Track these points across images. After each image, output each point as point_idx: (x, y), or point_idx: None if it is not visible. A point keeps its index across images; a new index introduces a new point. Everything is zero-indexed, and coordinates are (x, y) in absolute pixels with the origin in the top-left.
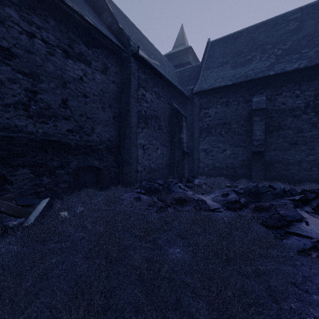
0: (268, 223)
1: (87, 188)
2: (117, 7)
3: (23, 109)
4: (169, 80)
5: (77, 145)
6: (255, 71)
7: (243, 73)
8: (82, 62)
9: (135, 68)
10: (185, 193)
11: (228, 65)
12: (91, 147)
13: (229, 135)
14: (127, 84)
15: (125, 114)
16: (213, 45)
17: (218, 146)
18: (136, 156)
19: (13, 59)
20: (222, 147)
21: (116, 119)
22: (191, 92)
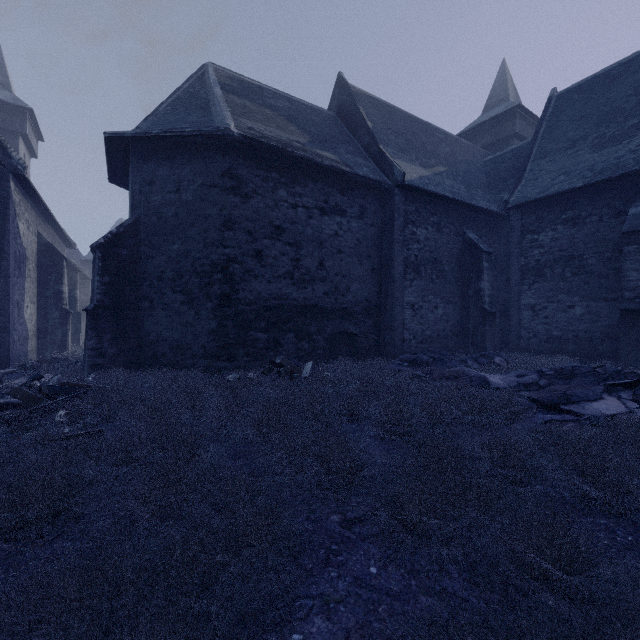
0: (544, 400)
1: (342, 357)
2: (378, 102)
3: (289, 278)
4: (457, 200)
5: (332, 308)
6: (638, 153)
7: (612, 160)
8: (337, 214)
9: (401, 201)
10: (462, 368)
11: (584, 143)
12: (347, 310)
13: (579, 280)
14: (389, 225)
15: (387, 265)
16: (561, 102)
17: (558, 299)
18: (402, 319)
19: (283, 234)
20: (566, 301)
21: (376, 272)
22: (504, 207)
